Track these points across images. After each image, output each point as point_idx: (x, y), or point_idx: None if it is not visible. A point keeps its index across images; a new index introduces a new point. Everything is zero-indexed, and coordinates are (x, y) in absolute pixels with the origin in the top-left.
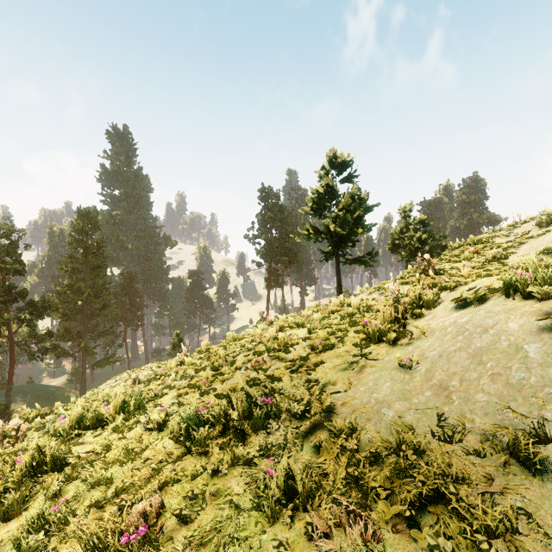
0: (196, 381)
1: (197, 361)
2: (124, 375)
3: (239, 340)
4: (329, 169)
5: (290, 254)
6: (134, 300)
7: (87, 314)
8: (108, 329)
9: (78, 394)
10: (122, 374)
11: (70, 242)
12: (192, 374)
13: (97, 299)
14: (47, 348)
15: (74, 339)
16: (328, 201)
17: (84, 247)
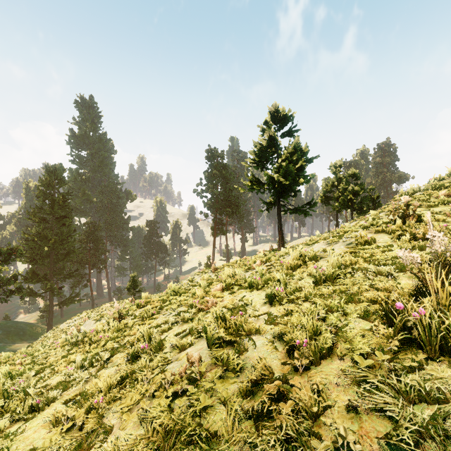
0: (89, 394)
1: (130, 322)
2: (83, 315)
3: (180, 294)
4: (271, 123)
5: (233, 206)
6: (98, 246)
7: (54, 258)
8: (73, 272)
9: (46, 329)
10: (81, 314)
11: (38, 195)
12: (105, 359)
13: (63, 246)
14: (11, 291)
15: (42, 281)
16: (269, 154)
17: (50, 199)
